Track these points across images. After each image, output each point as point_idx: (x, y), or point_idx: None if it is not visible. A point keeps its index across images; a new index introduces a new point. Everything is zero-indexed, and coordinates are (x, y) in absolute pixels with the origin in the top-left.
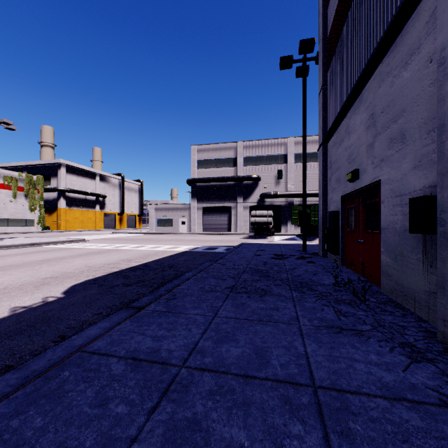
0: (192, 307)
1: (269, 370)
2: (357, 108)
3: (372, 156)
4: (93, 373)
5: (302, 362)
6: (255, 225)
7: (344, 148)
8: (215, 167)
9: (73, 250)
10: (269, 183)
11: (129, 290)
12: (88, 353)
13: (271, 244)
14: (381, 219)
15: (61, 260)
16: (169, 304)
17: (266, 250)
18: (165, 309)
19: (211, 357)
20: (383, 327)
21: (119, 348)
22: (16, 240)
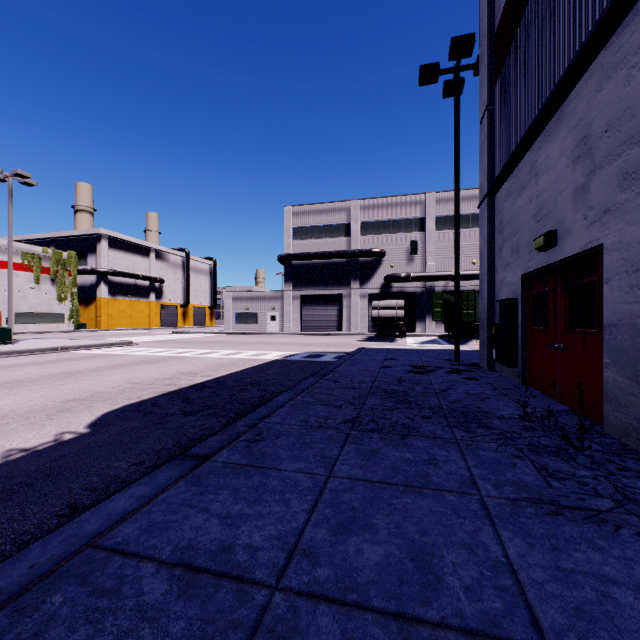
0: (290, 457)
1: (446, 602)
2: (553, 131)
3: (583, 206)
4: (106, 600)
5: (505, 582)
6: (378, 321)
7: (528, 198)
8: (319, 238)
9: (114, 358)
10: (398, 259)
11: (189, 423)
12: (105, 550)
13: (404, 350)
14: (603, 310)
15: (95, 373)
16: (251, 450)
17: (398, 360)
18: (245, 461)
19: (329, 566)
20: (636, 505)
21: (161, 542)
22: (36, 343)
